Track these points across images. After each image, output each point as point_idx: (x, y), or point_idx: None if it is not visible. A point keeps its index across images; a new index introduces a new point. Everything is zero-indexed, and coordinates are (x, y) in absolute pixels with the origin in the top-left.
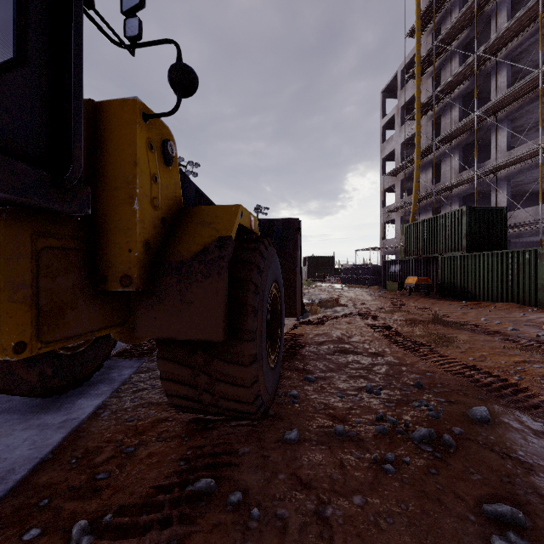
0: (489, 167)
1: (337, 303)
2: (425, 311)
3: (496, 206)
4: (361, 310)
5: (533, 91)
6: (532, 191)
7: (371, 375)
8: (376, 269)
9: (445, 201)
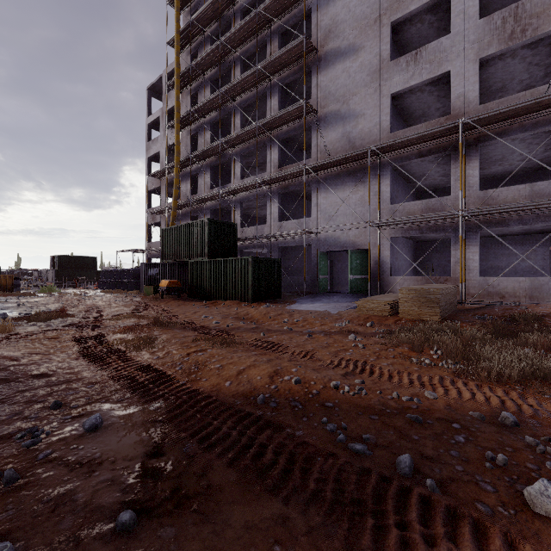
0: (228, 189)
1: (61, 314)
2: (162, 314)
3: (234, 222)
4: (89, 320)
5: (255, 138)
6: (259, 215)
7: (1, 408)
8: (137, 272)
9: (199, 212)
